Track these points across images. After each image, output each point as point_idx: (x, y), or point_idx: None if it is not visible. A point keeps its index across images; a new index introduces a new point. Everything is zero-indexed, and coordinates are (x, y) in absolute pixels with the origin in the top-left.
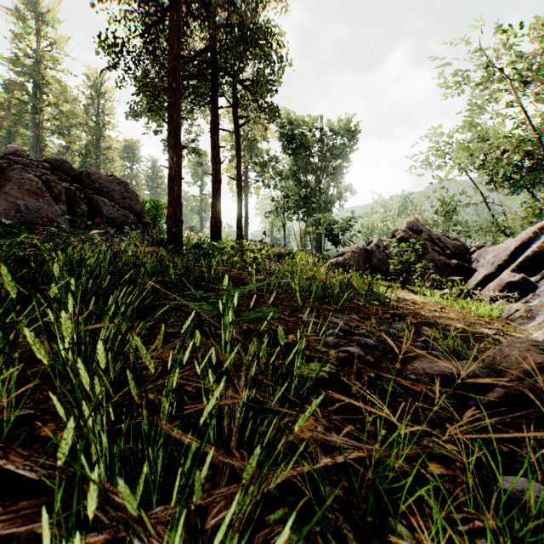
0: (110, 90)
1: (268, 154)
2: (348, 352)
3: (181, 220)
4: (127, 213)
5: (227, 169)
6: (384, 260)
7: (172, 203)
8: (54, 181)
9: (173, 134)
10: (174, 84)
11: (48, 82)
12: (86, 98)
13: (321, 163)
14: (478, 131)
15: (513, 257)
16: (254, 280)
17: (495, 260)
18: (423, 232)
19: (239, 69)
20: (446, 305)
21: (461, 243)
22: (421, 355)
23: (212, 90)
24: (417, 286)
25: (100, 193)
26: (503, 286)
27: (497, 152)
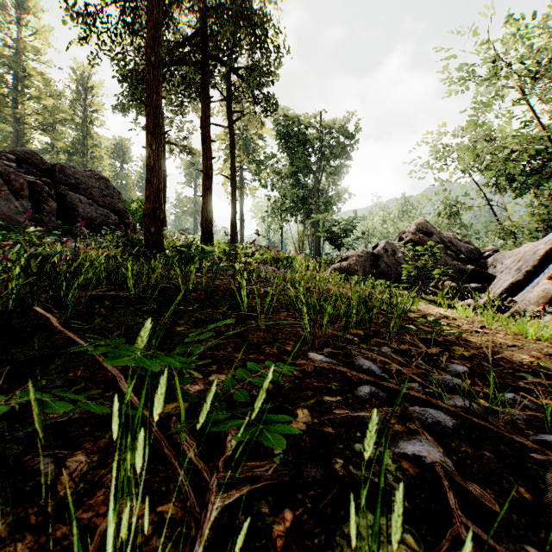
0: (98, 85)
1: (264, 153)
2: (420, 460)
3: (161, 218)
4: (107, 212)
5: (221, 169)
6: (393, 265)
7: (150, 198)
8: (16, 173)
9: (152, 117)
10: (153, 58)
11: (30, 74)
12: (72, 92)
13: (320, 163)
14: (487, 128)
15: (543, 262)
16: (244, 293)
17: (520, 266)
18: (434, 234)
19: (232, 54)
20: (487, 323)
21: (474, 247)
22: (550, 455)
23: (203, 78)
24: (431, 295)
25: (76, 189)
26: (549, 298)
27: (508, 150)
